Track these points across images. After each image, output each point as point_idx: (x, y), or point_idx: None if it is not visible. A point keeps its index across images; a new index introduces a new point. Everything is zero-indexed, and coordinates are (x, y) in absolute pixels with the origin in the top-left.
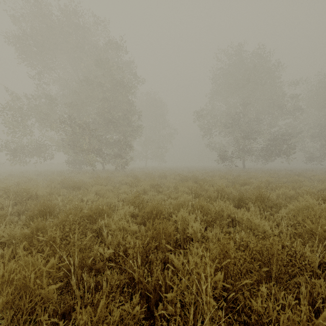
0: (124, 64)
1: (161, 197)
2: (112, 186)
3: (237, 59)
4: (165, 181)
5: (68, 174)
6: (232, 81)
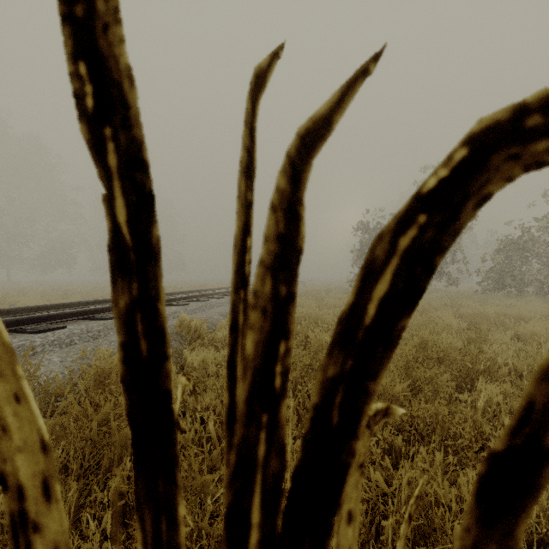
0: None
1: None
2: None
3: None
4: None
5: None
6: None
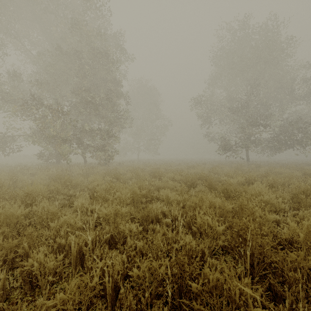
0: (110, 37)
1: (152, 271)
2: (70, 195)
3: (242, 35)
4: (160, 184)
5: (27, 171)
6: (236, 61)
